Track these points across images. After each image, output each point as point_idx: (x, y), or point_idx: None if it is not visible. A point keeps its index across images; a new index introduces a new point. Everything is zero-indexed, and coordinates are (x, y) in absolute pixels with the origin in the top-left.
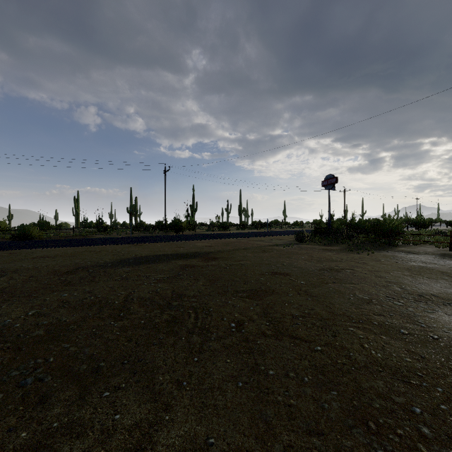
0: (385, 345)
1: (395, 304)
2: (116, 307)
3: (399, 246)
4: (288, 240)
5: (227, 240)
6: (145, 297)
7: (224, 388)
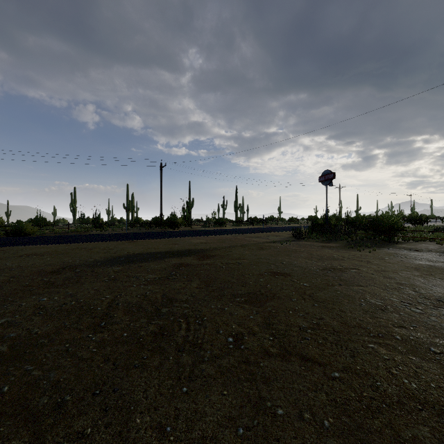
0: (418, 370)
1: (413, 311)
2: (98, 315)
3: (399, 243)
4: (285, 236)
5: (223, 236)
6: (132, 302)
7: (220, 439)
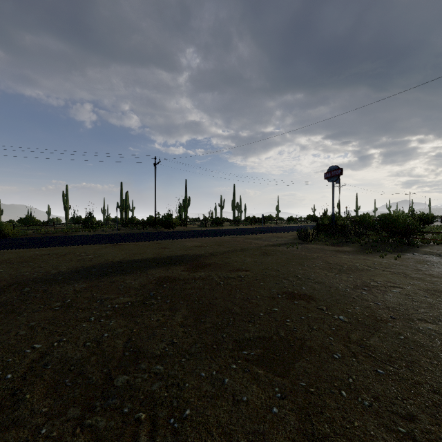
0: None
1: None
2: None
3: (420, 247)
4: (288, 238)
5: (220, 238)
6: (72, 360)
7: None
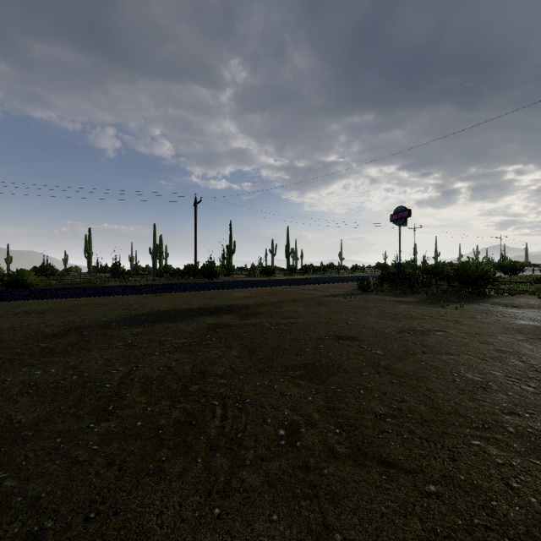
0: None
1: (525, 389)
2: (106, 395)
3: (492, 297)
4: (348, 289)
5: (271, 289)
6: (152, 377)
7: None
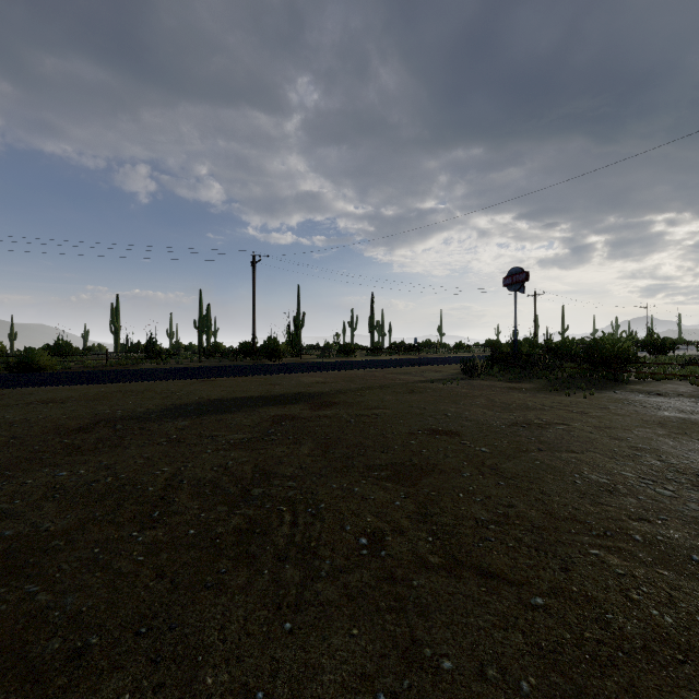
0: (673, 594)
1: (660, 493)
2: (149, 499)
3: (631, 383)
4: (449, 372)
5: (351, 372)
6: (205, 479)
7: None
